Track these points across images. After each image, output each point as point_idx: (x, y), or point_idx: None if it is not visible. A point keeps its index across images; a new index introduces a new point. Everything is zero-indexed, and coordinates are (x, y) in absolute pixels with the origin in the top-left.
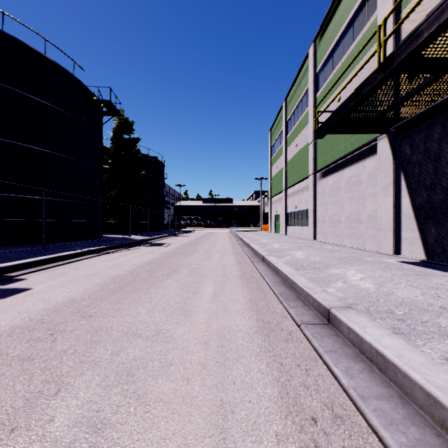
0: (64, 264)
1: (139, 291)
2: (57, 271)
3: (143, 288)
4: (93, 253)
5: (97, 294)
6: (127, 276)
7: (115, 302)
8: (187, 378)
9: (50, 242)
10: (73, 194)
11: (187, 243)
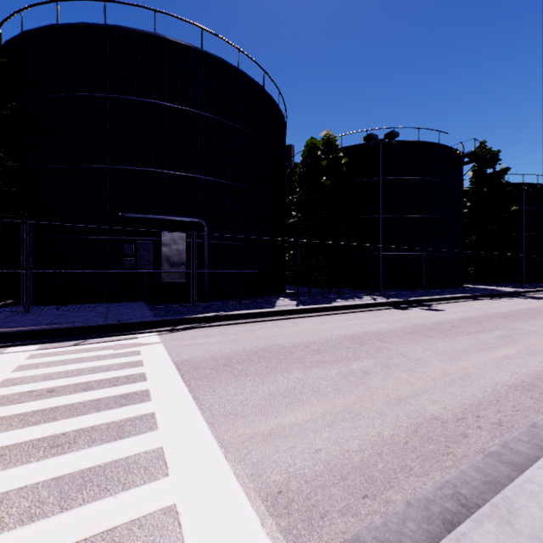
0: (450, 303)
1: (518, 320)
2: (450, 305)
3: (521, 319)
4: (466, 298)
5: (488, 317)
6: (505, 313)
7: (502, 320)
8: None
9: (421, 288)
10: (442, 249)
11: None
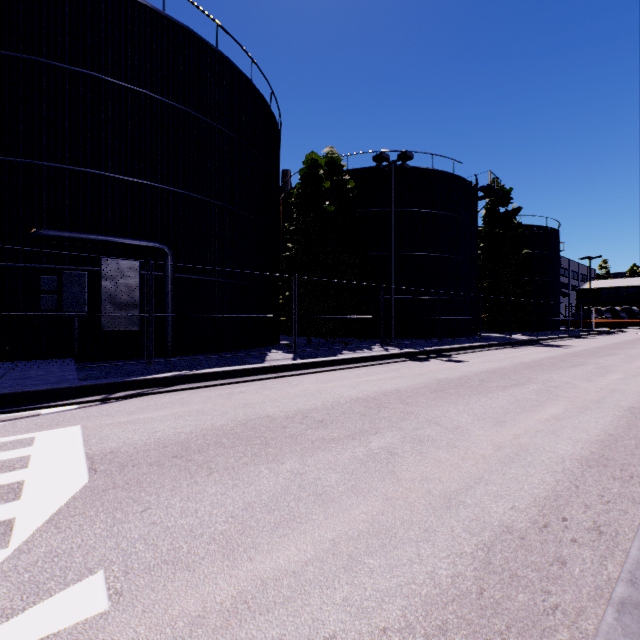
0: (470, 353)
1: (547, 370)
2: (470, 355)
3: (549, 369)
4: (485, 347)
5: (515, 367)
6: (531, 363)
7: (531, 371)
8: (586, 391)
9: (435, 337)
10: (457, 293)
11: (600, 347)
